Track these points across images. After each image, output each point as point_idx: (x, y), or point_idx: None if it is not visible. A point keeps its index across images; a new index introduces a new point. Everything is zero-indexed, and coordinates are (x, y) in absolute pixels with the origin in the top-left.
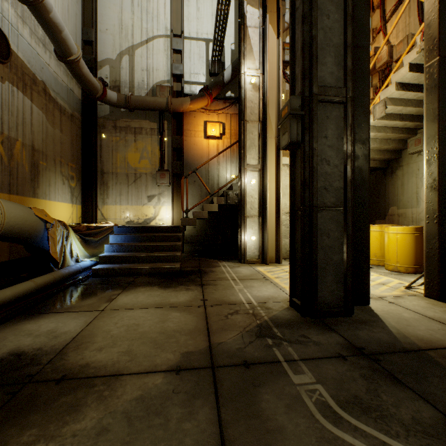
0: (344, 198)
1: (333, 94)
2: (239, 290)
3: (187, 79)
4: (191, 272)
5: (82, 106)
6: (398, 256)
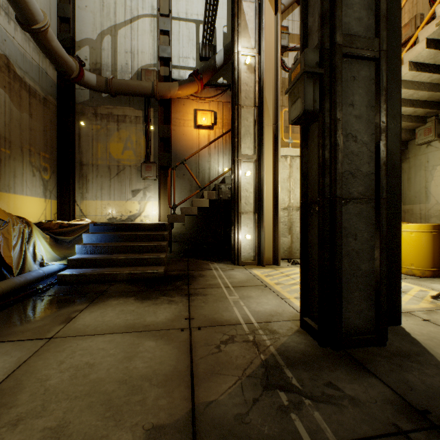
0: (376, 187)
1: (362, 46)
2: (234, 303)
3: (176, 63)
4: (177, 277)
5: (58, 90)
6: (413, 257)
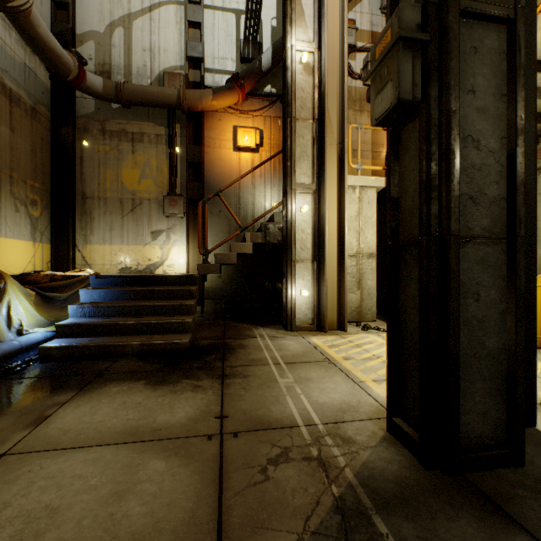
0: (509, 220)
1: None
2: (287, 390)
3: (209, 65)
4: (208, 349)
5: (52, 98)
6: None
